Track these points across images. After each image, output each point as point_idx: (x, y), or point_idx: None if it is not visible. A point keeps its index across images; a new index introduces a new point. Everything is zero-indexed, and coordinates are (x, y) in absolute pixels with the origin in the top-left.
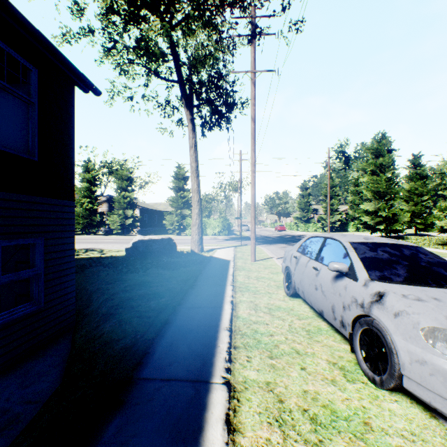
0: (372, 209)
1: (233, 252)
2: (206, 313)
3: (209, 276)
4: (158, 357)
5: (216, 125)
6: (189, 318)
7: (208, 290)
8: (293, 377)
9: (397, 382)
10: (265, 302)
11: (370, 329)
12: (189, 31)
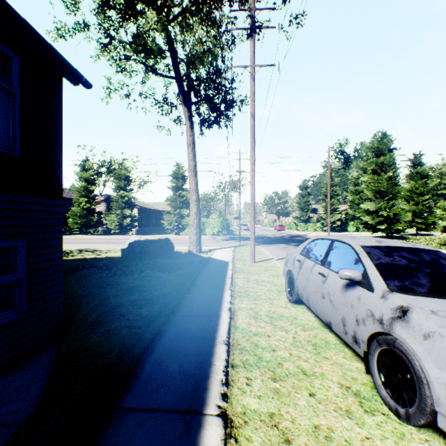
0: (373, 208)
1: (232, 253)
2: (201, 323)
3: (206, 279)
4: (144, 380)
5: (214, 123)
6: (183, 328)
7: (205, 295)
8: (301, 406)
9: (429, 419)
10: (265, 310)
11: (390, 349)
12: (187, 26)
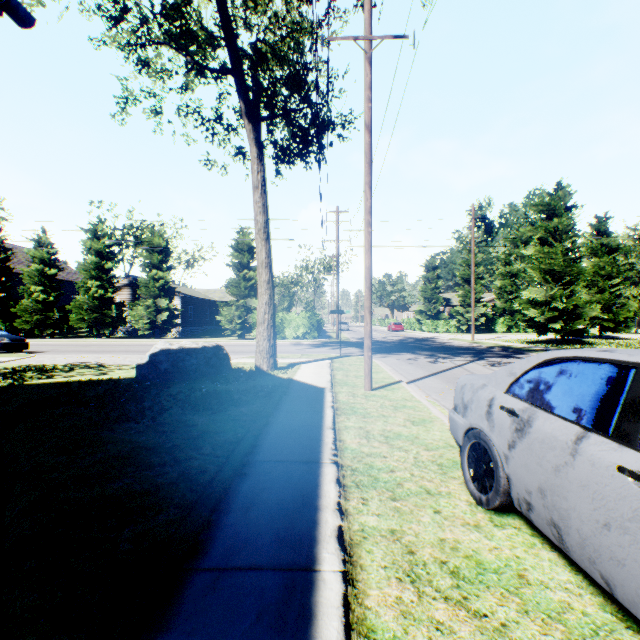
0: (542, 297)
1: (329, 370)
2: (264, 611)
3: (283, 432)
4: None
5: (299, 155)
6: None
7: (278, 482)
8: None
9: None
10: (431, 539)
11: None
12: None
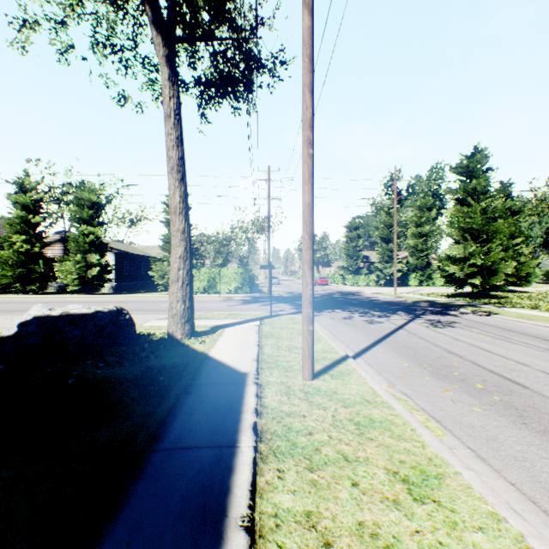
0: (461, 254)
1: (257, 337)
2: None
3: None
4: None
5: (224, 93)
6: None
7: None
8: None
9: None
10: None
11: None
12: None
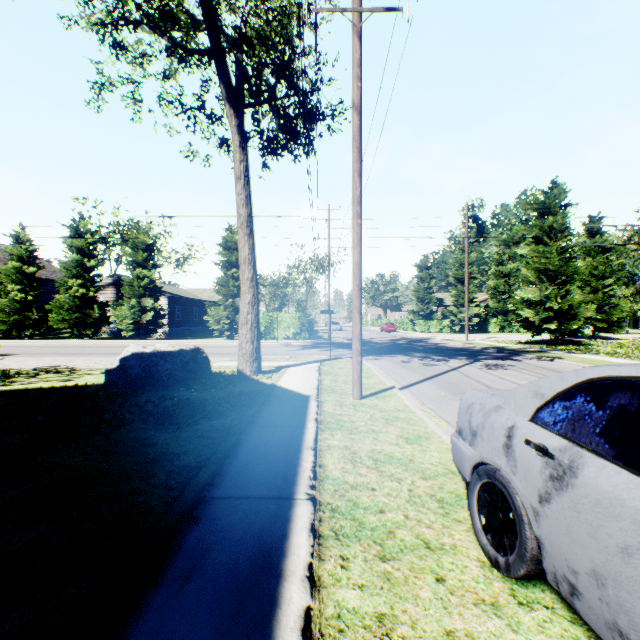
0: (536, 297)
1: (317, 374)
2: None
3: (254, 454)
4: None
5: (286, 146)
6: None
7: (236, 530)
8: None
9: None
10: (434, 632)
11: None
12: None
